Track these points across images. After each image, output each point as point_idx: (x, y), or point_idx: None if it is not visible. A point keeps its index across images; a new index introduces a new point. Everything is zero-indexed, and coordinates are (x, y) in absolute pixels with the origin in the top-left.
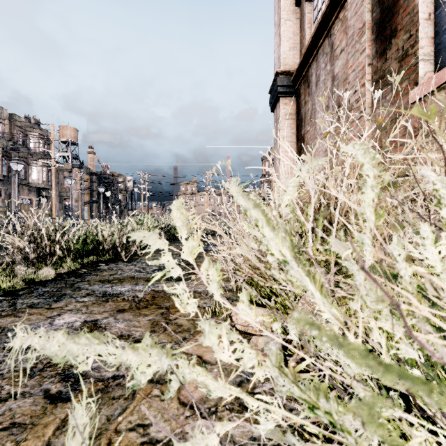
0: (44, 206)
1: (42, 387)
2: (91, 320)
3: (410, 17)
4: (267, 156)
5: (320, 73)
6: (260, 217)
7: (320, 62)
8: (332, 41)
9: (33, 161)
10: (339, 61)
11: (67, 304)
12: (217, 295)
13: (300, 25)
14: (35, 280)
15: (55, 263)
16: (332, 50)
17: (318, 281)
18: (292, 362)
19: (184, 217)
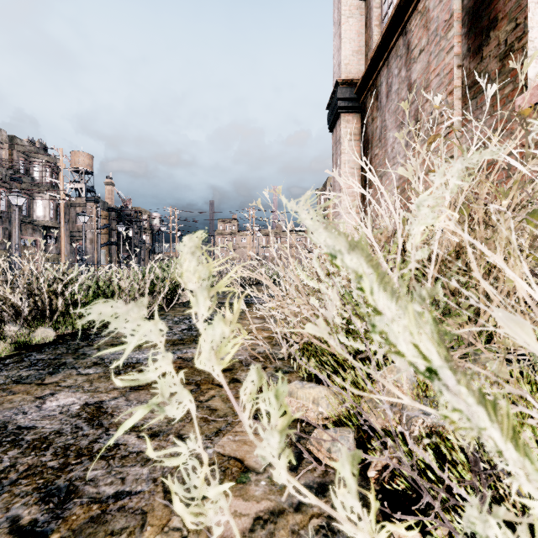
0: (52, 249)
1: (10, 514)
2: (94, 401)
3: (516, 0)
4: (337, 177)
5: (392, 81)
6: (364, 269)
7: (392, 67)
8: (408, 40)
9: (38, 194)
10: (418, 65)
11: (66, 377)
12: (281, 467)
13: (365, 23)
14: (28, 344)
15: (56, 321)
16: (408, 51)
17: (505, 415)
18: (372, 471)
19: (205, 269)
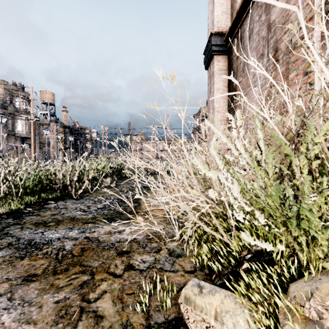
0: (27, 151)
1: None
2: None
3: None
4: None
5: (253, 26)
6: None
7: (253, 16)
8: None
9: (18, 116)
10: (277, 7)
11: None
12: None
13: None
14: None
15: None
16: None
17: None
18: None
19: None
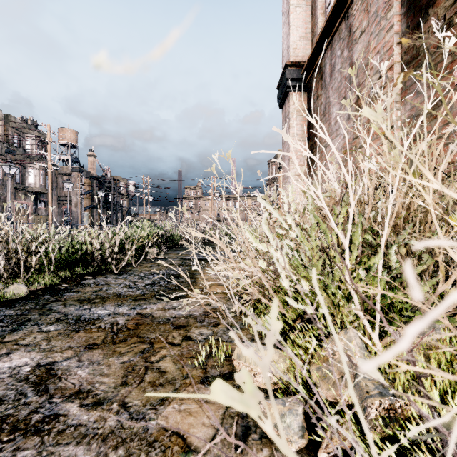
0: (42, 211)
1: None
2: (47, 362)
3: None
4: (285, 135)
5: (335, 62)
6: None
7: (335, 49)
8: (349, 23)
9: (29, 164)
10: (359, 45)
11: (26, 335)
12: None
13: (311, 12)
14: (1, 299)
15: (30, 278)
16: (350, 33)
17: None
18: (323, 452)
19: None
